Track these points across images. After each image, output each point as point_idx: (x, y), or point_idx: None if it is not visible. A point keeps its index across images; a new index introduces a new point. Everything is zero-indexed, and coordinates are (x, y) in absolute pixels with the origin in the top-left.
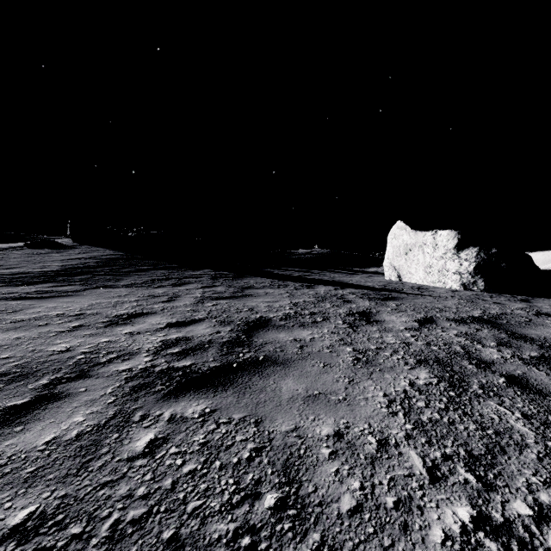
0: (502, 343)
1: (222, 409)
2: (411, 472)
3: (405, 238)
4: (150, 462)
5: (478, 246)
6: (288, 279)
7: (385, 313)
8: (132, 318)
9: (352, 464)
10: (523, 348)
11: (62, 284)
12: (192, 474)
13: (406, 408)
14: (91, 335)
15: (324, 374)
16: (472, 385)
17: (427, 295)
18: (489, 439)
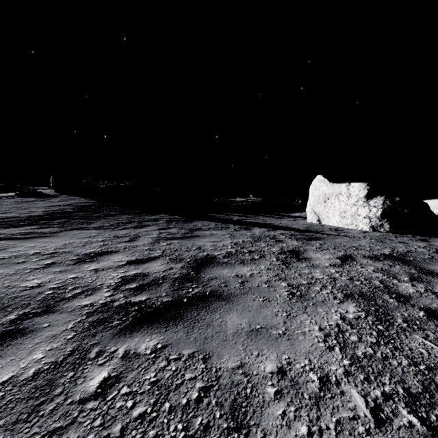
0: (414, 278)
1: (173, 344)
2: (355, 414)
3: (324, 189)
4: (101, 405)
5: (384, 195)
6: (229, 222)
7: (311, 251)
8: (98, 256)
9: (297, 405)
10: (432, 282)
11: (43, 227)
12: (141, 419)
13: (341, 342)
14: (61, 271)
15: (264, 309)
16: (396, 318)
17: (343, 236)
18: (423, 375)
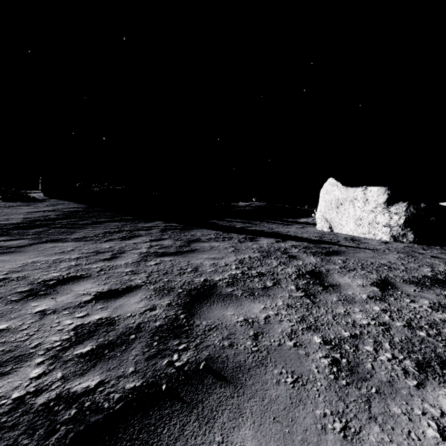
0: None
1: None
2: None
3: (337, 194)
4: None
5: (407, 201)
6: (232, 230)
7: (336, 273)
8: (59, 284)
9: None
10: None
11: (13, 238)
12: None
13: None
14: None
15: (298, 408)
16: None
17: (365, 248)
18: None
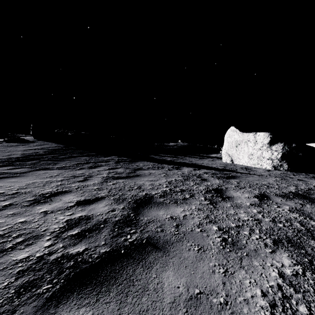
0: None
1: None
2: None
3: (236, 137)
4: None
5: (283, 142)
6: (164, 162)
7: (232, 190)
8: (52, 196)
9: None
10: None
11: (16, 167)
12: None
13: None
14: (13, 214)
15: (200, 262)
16: None
17: (253, 174)
18: None
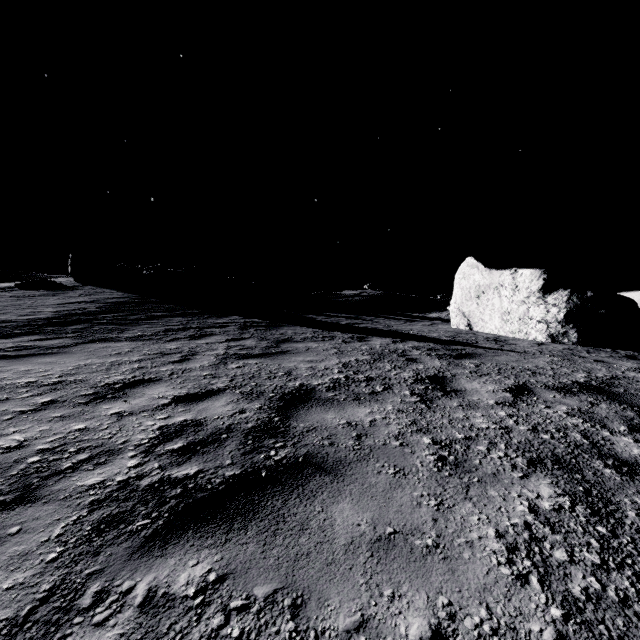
0: (635, 428)
1: (237, 573)
2: None
3: (477, 278)
4: None
5: (569, 289)
6: (335, 328)
7: (463, 378)
8: (127, 388)
9: None
10: None
11: (49, 337)
12: None
13: (540, 565)
14: (62, 418)
15: (397, 491)
16: (625, 510)
17: (509, 350)
18: None
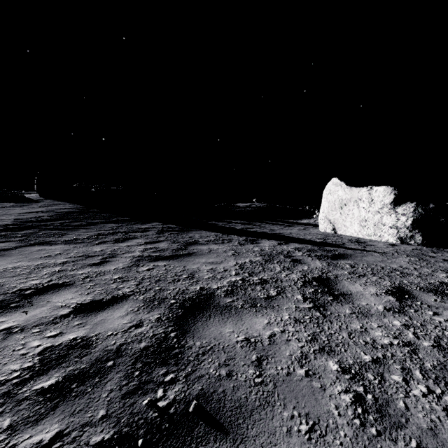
0: None
1: None
2: None
3: (341, 194)
4: None
5: (415, 202)
6: (232, 232)
7: (345, 280)
8: (35, 294)
9: None
10: None
11: None
12: None
13: None
14: None
15: None
16: None
17: (372, 251)
18: None
